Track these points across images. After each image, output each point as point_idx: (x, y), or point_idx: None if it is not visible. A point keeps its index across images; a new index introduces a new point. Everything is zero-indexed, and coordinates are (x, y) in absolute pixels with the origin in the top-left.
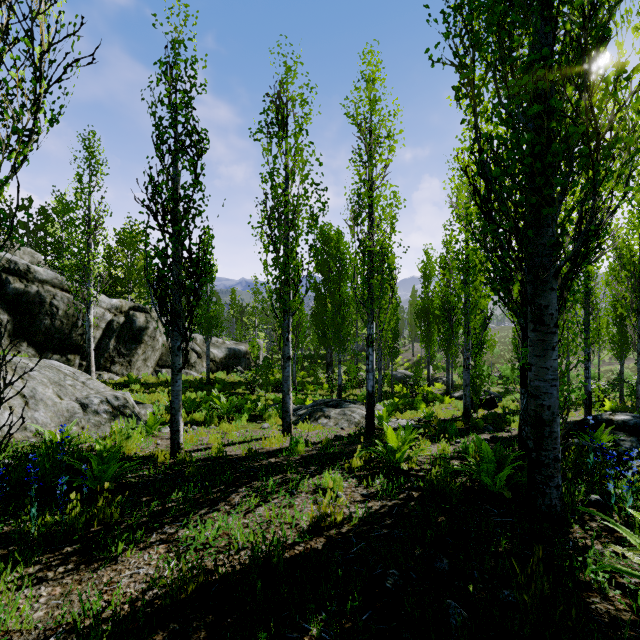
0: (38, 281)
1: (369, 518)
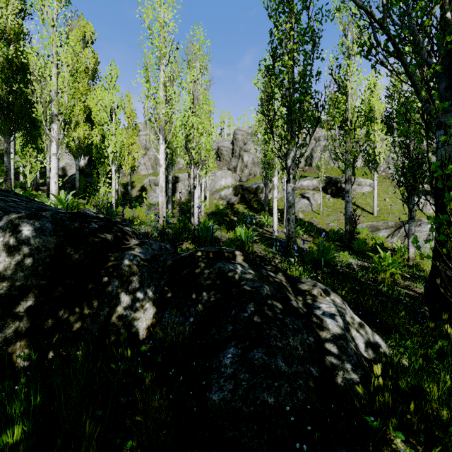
0: None
1: (311, 251)
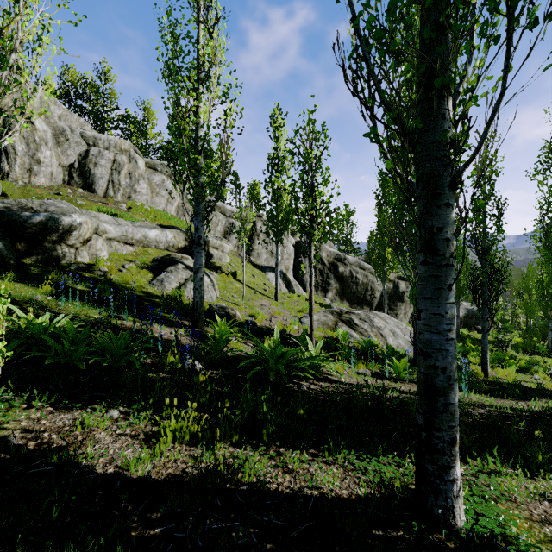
0: (349, 264)
1: None
